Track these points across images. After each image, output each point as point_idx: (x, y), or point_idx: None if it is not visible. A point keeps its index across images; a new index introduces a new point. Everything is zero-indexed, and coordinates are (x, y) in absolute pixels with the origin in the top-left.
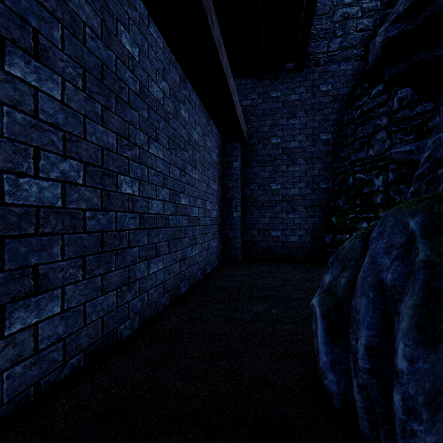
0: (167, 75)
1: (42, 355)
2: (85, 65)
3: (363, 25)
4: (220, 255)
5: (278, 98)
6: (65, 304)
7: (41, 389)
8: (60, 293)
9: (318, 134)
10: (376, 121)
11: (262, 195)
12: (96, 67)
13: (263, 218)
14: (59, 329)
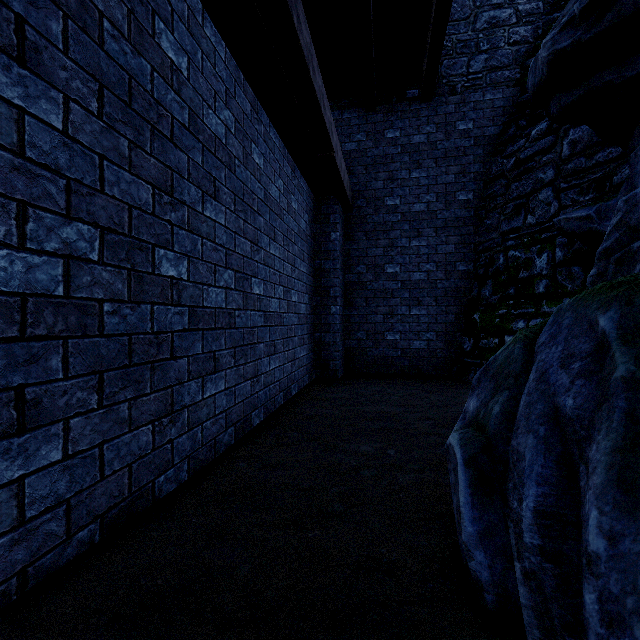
0: (231, 100)
1: (31, 527)
2: (102, 78)
3: (519, 36)
4: (311, 368)
5: (396, 140)
6: (69, 447)
7: (30, 580)
8: (61, 430)
9: (453, 193)
10: (538, 174)
11: (373, 281)
12: (120, 82)
13: (374, 315)
14: (60, 486)
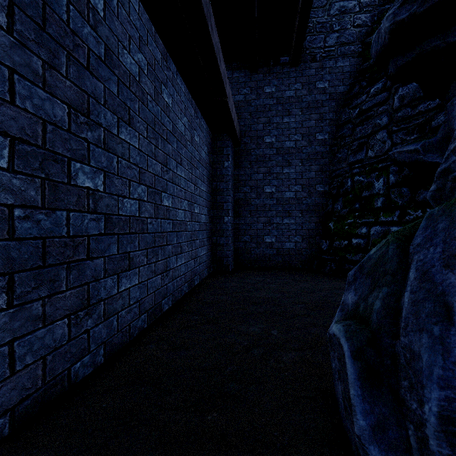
0: (144, 46)
1: None
2: None
3: (361, 21)
4: (210, 264)
5: (273, 94)
6: None
7: None
8: None
9: (314, 134)
10: (376, 120)
11: (256, 198)
12: (33, 5)
13: (256, 223)
14: None
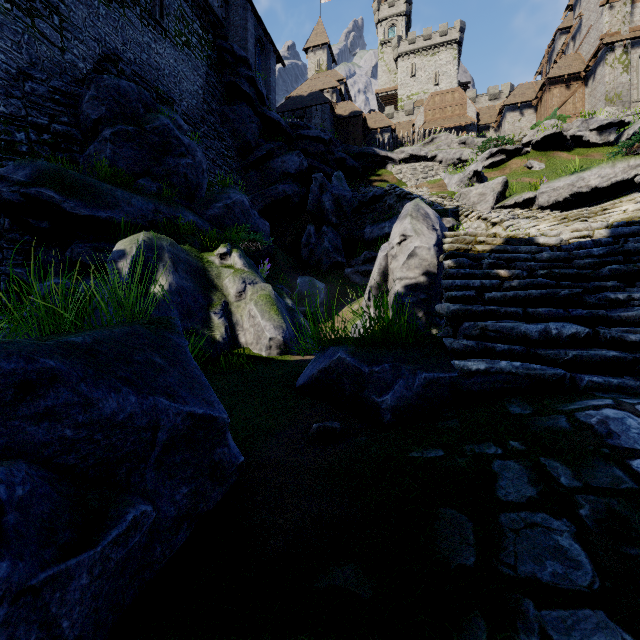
0: None
1: None
2: None
3: None
4: None
5: None
6: None
7: None
8: None
9: None
10: None
11: None
12: None
13: None
14: None
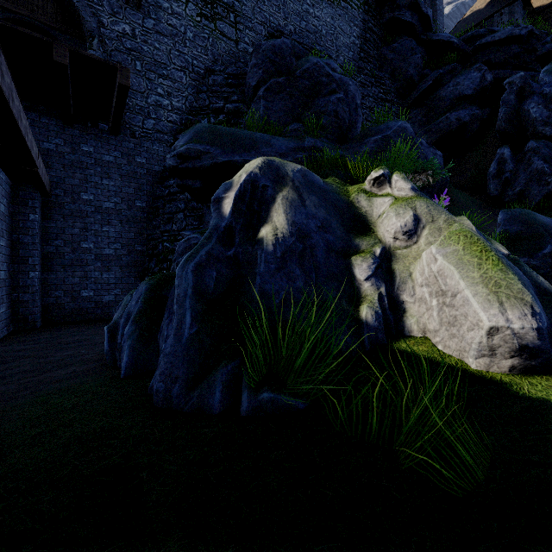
0: None
1: None
2: None
3: (173, 119)
4: (9, 322)
5: (91, 154)
6: None
7: None
8: None
9: (133, 200)
10: (178, 204)
11: (71, 253)
12: None
13: (72, 278)
14: None
